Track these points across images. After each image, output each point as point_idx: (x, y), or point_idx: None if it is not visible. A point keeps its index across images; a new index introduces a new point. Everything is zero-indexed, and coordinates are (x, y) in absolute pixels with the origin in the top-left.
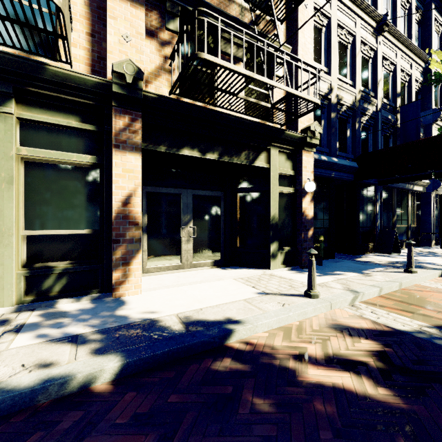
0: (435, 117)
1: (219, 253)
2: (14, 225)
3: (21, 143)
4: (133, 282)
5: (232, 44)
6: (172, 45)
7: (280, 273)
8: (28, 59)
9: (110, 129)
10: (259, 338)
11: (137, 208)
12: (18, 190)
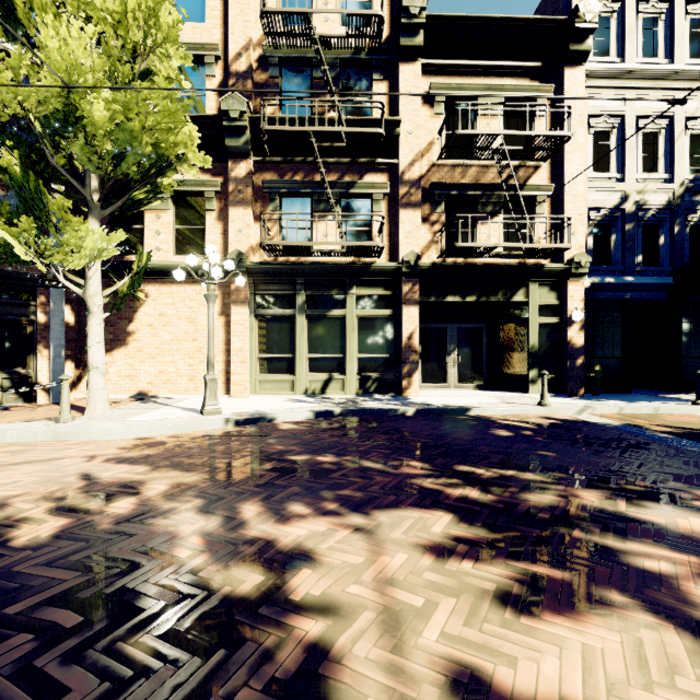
0: None
1: (481, 378)
2: (355, 352)
3: (357, 308)
4: (414, 389)
5: (479, 229)
6: (439, 223)
7: (538, 397)
8: (364, 266)
9: (400, 292)
10: (487, 415)
11: (416, 341)
12: (356, 333)
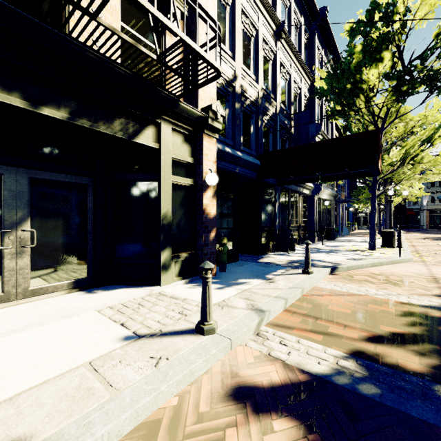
0: (317, 130)
1: (84, 268)
2: None
3: None
4: None
5: None
6: None
7: (173, 290)
8: None
9: None
10: None
11: None
12: None
